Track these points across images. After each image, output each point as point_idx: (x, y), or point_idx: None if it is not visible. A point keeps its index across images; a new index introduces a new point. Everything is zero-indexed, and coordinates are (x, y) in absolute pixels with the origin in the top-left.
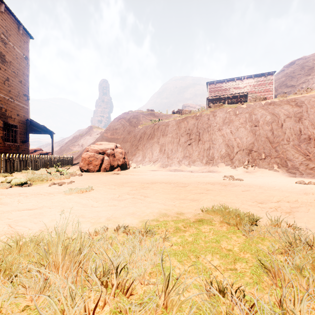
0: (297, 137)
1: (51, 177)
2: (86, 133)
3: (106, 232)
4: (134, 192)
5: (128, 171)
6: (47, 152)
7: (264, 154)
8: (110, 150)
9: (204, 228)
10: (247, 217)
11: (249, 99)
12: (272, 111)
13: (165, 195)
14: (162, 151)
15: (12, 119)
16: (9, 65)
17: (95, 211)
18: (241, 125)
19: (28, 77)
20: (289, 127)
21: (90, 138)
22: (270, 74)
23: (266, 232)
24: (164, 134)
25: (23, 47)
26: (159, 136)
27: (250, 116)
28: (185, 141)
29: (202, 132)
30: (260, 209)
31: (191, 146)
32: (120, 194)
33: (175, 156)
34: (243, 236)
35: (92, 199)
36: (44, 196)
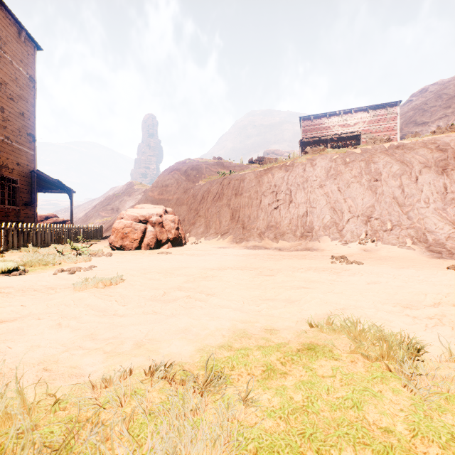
0: (441, 196)
1: (61, 259)
2: (123, 192)
3: (128, 378)
4: (190, 285)
5: (183, 248)
6: (64, 220)
7: (389, 222)
8: (157, 217)
9: (320, 365)
10: (396, 339)
11: (362, 142)
12: (401, 158)
13: (241, 292)
14: (234, 218)
15: (8, 170)
16: (4, 88)
17: (118, 325)
18: (355, 179)
19: (34, 107)
20: (428, 181)
21: (129, 199)
22: (394, 105)
23: (454, 384)
24: (237, 192)
25: (27, 63)
26: (230, 195)
27: (367, 166)
28: (270, 203)
29: (294, 190)
30: (411, 320)
31: (279, 211)
32: (166, 289)
33: (255, 225)
34: (405, 389)
35: (117, 300)
36: (38, 293)
